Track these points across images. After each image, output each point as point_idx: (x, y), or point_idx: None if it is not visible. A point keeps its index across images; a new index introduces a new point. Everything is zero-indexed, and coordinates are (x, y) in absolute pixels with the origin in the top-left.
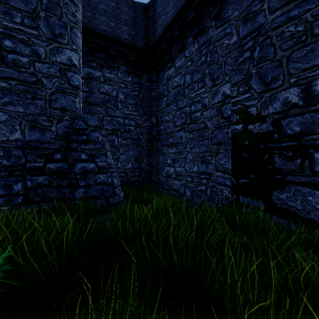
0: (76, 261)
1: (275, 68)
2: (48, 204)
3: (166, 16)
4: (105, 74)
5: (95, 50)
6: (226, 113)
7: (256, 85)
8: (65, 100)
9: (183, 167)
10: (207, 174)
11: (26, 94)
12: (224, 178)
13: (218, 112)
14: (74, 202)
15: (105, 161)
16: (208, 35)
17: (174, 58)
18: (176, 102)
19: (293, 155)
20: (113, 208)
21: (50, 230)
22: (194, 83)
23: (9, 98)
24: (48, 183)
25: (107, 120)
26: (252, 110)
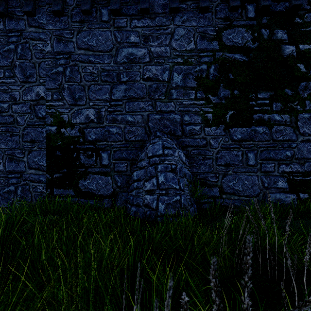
0: None
1: (81, 91)
2: None
3: None
4: None
5: None
6: (40, 113)
7: (68, 98)
8: None
9: None
10: (18, 173)
11: None
12: (38, 175)
13: (32, 110)
14: None
15: None
16: (18, 24)
17: None
18: None
19: (91, 154)
20: None
21: None
22: None
23: None
24: None
25: None
26: (64, 117)
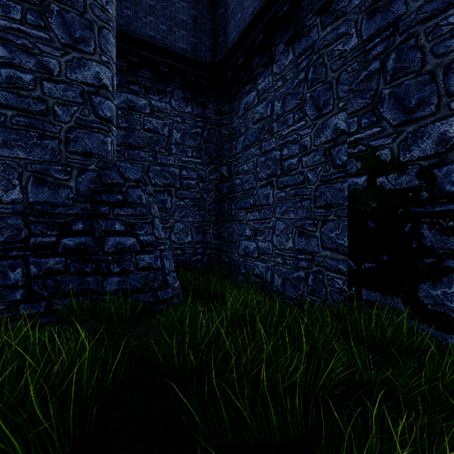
0: (94, 421)
1: (424, 85)
2: (63, 301)
3: (244, 13)
4: (152, 102)
5: (138, 67)
6: (339, 159)
7: (390, 114)
8: (89, 140)
9: (270, 242)
10: (308, 253)
11: (29, 130)
12: (335, 260)
13: (326, 158)
14: (103, 298)
15: (152, 233)
16: (309, 38)
17: (255, 77)
18: (258, 144)
19: None
20: (164, 307)
21: (50, 363)
22: (287, 114)
23: (3, 137)
24: (63, 268)
25: (155, 171)
26: (383, 154)
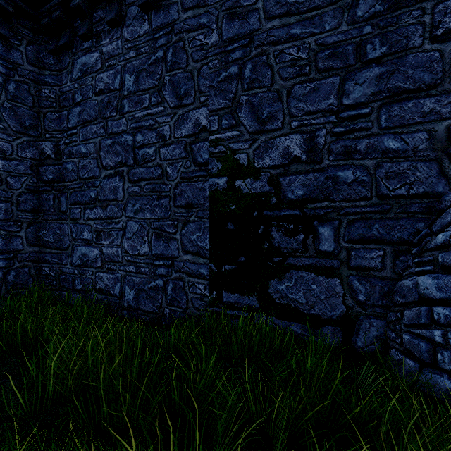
0: None
1: (273, 101)
2: None
3: None
4: None
5: None
6: (200, 156)
7: (247, 121)
8: None
9: (119, 247)
10: (168, 259)
11: None
12: (197, 264)
13: (187, 153)
14: None
15: None
16: (168, 14)
17: (98, 34)
18: (103, 121)
19: (295, 228)
20: None
21: None
22: (142, 94)
23: None
24: None
25: None
26: (241, 158)
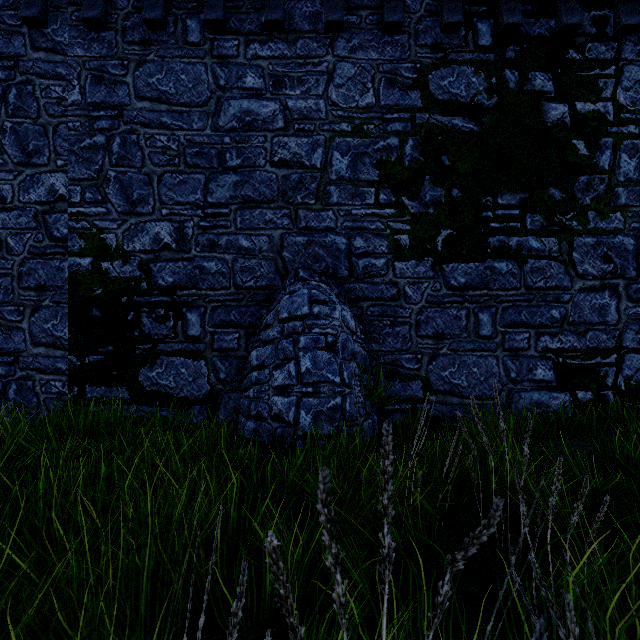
0: None
1: (144, 184)
2: None
3: None
4: None
5: None
6: (57, 229)
7: (116, 199)
8: None
9: None
10: (9, 354)
11: None
12: (53, 357)
13: (39, 224)
14: None
15: None
16: (11, 44)
17: None
18: None
19: (166, 314)
20: None
21: None
22: None
23: None
24: None
25: None
26: (109, 238)
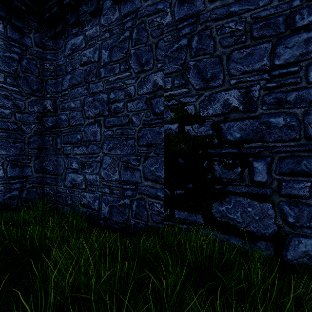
0: None
1: (215, 65)
2: None
3: None
4: None
5: None
6: (157, 108)
7: (194, 80)
8: None
9: (98, 174)
10: (133, 184)
11: None
12: (155, 188)
13: (148, 106)
14: None
15: None
16: (133, 4)
17: (83, 22)
18: (86, 85)
19: (233, 163)
20: None
21: None
22: (114, 63)
23: None
24: None
25: None
26: (190, 109)
